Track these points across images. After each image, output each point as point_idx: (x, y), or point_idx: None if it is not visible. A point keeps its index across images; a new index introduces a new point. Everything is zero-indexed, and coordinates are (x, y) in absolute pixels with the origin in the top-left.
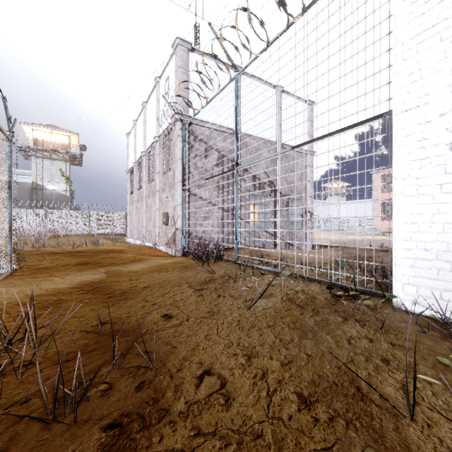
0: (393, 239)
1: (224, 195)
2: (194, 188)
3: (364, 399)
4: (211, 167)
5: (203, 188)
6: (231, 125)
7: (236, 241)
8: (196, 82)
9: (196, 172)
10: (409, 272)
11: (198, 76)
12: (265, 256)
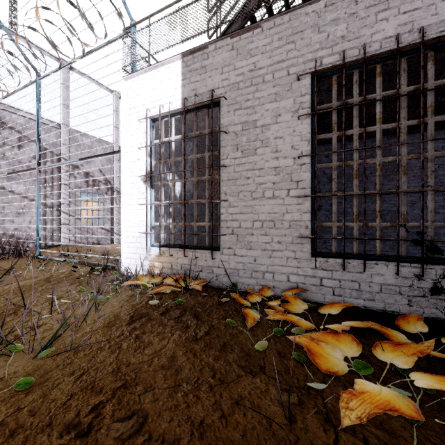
0: (122, 231)
1: (47, 190)
2: (1, 180)
3: (13, 314)
4: (28, 160)
5: (6, 183)
6: (56, 118)
7: (38, 237)
8: (5, 62)
9: (5, 163)
10: (127, 251)
11: (8, 57)
12: (82, 250)
